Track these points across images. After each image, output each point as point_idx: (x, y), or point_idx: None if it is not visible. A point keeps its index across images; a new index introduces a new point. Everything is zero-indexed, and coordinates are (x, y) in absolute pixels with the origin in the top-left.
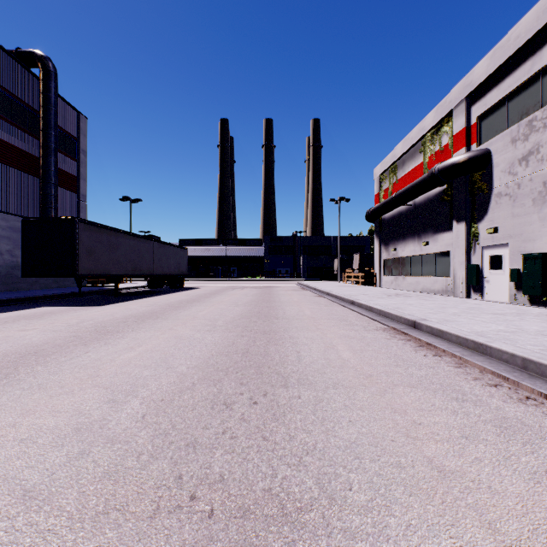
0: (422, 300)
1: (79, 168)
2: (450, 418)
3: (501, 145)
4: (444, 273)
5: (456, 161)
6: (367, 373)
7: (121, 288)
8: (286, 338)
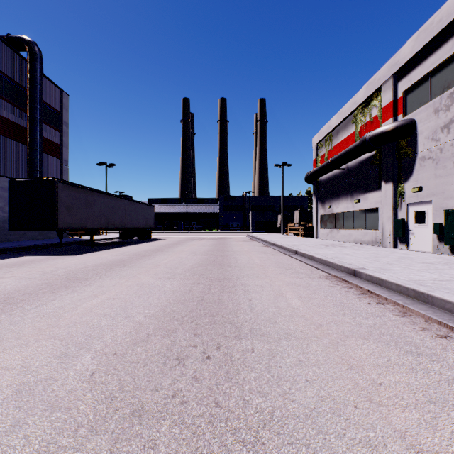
0: (356, 250)
1: (62, 138)
2: (411, 376)
3: (425, 115)
4: (374, 226)
5: (385, 130)
6: (317, 323)
7: (97, 239)
8: (238, 286)
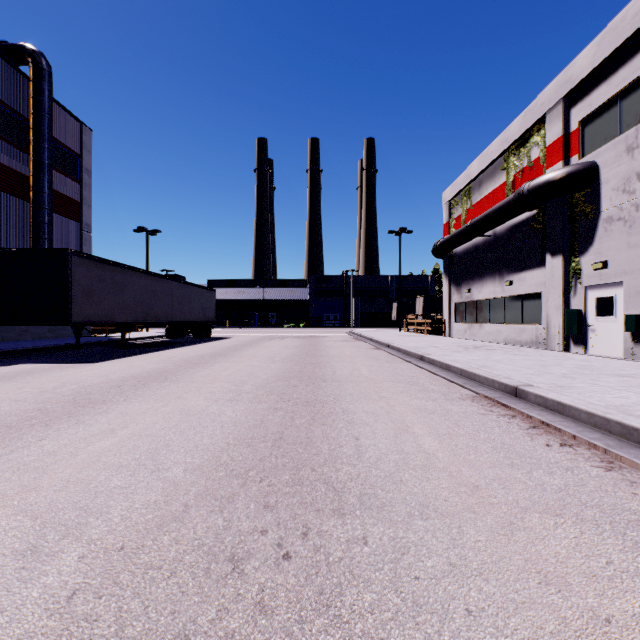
0: (511, 355)
1: (82, 192)
2: None
3: (612, 156)
4: (534, 319)
5: (552, 178)
6: (471, 483)
7: (133, 338)
8: (338, 414)
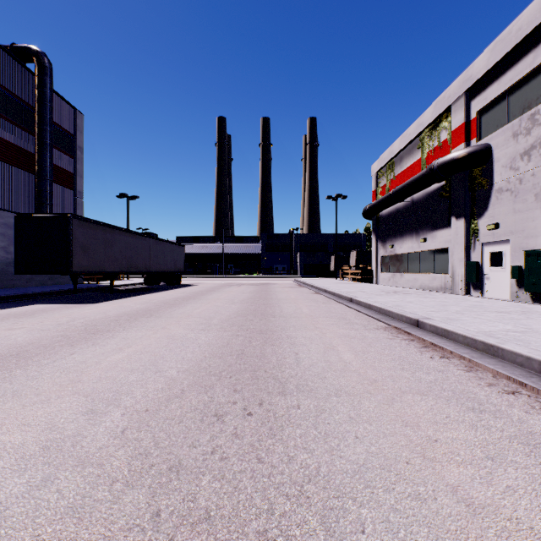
0: (422, 297)
1: (76, 165)
2: (470, 433)
3: (502, 140)
4: (443, 269)
5: (456, 157)
6: (372, 378)
7: (118, 285)
8: (284, 338)
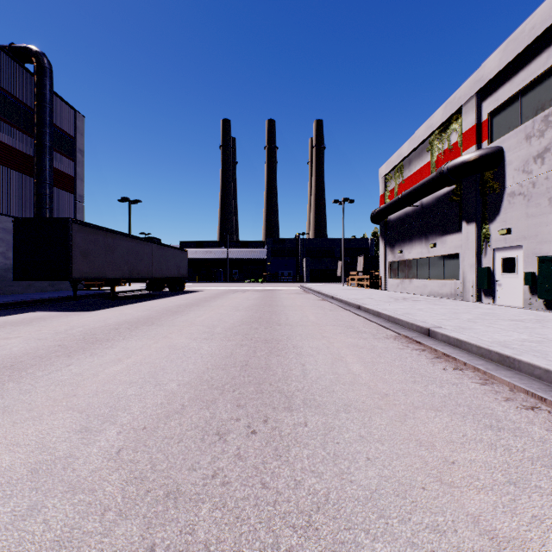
0: (432, 304)
1: (76, 168)
2: (489, 454)
3: (514, 142)
4: (453, 276)
5: (467, 160)
6: (383, 392)
7: (119, 291)
8: (290, 348)
